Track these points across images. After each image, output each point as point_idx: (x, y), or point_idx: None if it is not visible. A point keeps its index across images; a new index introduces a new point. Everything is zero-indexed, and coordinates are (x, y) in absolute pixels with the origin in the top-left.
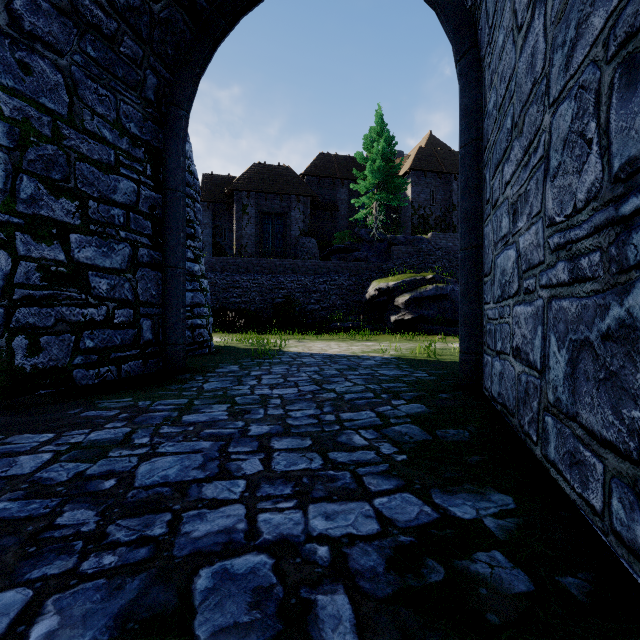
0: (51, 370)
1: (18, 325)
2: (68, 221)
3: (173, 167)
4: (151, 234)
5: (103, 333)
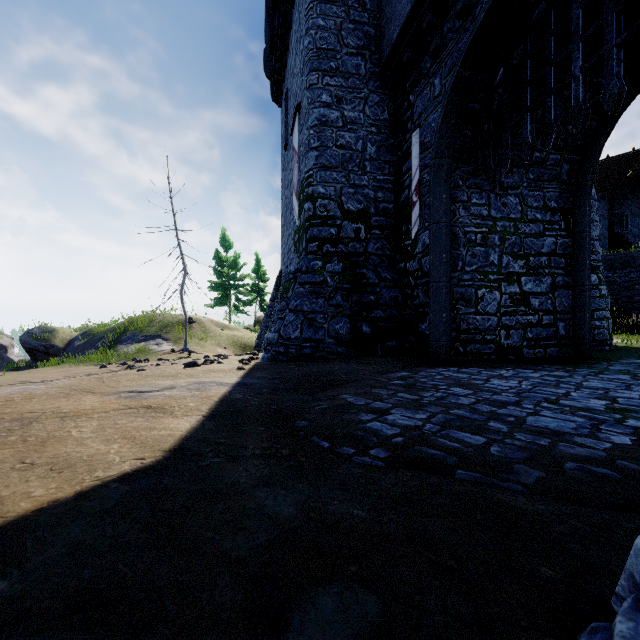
0: (513, 347)
1: (502, 325)
2: (520, 271)
3: (580, 217)
4: (564, 266)
5: (536, 330)
